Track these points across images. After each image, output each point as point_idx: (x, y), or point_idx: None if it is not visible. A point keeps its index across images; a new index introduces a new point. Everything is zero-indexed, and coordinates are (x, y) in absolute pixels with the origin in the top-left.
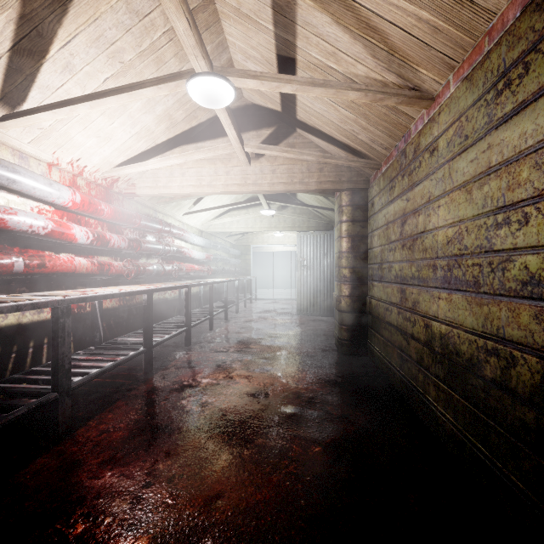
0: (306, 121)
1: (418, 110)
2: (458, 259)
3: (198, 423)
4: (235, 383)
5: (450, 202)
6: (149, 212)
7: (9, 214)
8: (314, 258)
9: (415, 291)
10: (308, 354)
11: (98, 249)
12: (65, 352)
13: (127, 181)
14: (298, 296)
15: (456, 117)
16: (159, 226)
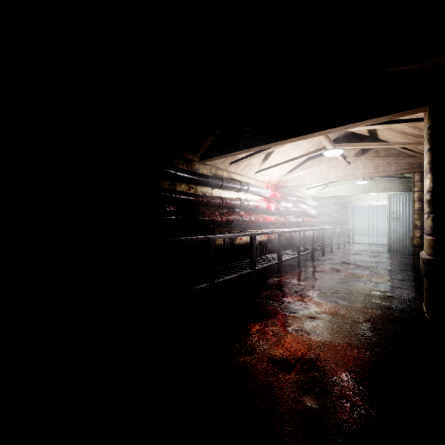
0: (385, 140)
1: None
2: None
3: (328, 279)
4: (342, 273)
5: None
6: (290, 192)
7: (259, 203)
8: (403, 212)
9: None
10: (389, 270)
11: (273, 212)
12: (281, 249)
13: (284, 180)
14: (389, 240)
15: None
16: (295, 199)
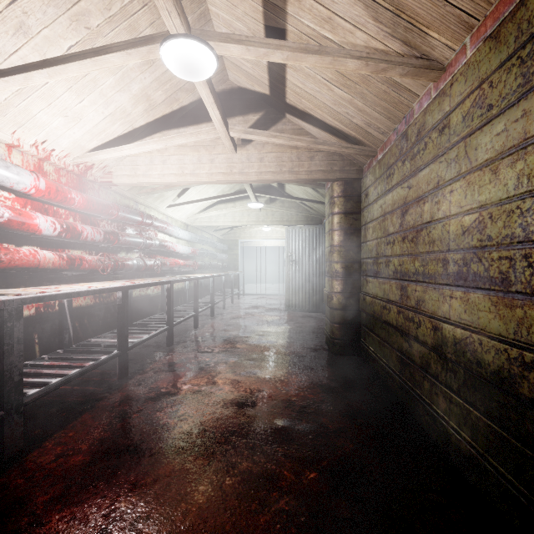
0: (296, 105)
1: (424, 85)
2: (478, 252)
3: (173, 442)
4: (219, 390)
5: (466, 186)
6: (129, 204)
7: None
8: (303, 253)
9: (419, 289)
10: (298, 354)
11: (69, 242)
12: (14, 361)
13: (102, 168)
14: (287, 291)
15: (474, 85)
16: (139, 218)
